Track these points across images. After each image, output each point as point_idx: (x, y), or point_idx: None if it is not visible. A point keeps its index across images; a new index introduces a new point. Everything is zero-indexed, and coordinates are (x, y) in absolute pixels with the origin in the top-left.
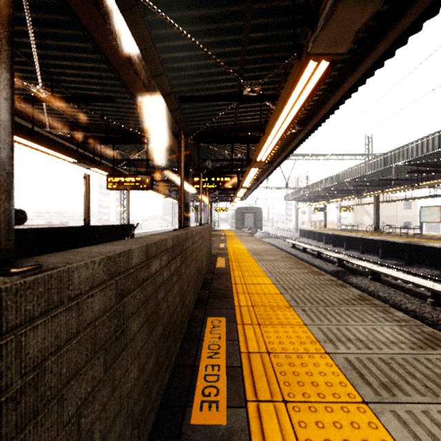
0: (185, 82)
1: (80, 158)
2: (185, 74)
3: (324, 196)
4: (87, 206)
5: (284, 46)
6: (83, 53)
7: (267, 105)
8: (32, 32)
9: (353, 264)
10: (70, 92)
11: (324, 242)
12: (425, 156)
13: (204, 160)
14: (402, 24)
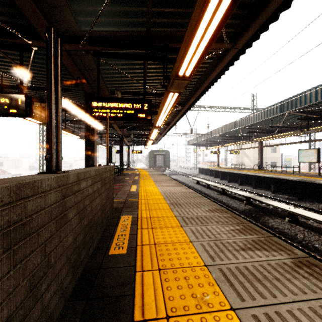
0: None
1: None
2: None
3: (219, 142)
4: None
5: None
6: None
7: None
8: None
9: (266, 204)
10: None
11: (220, 178)
12: (315, 104)
13: (113, 92)
14: None
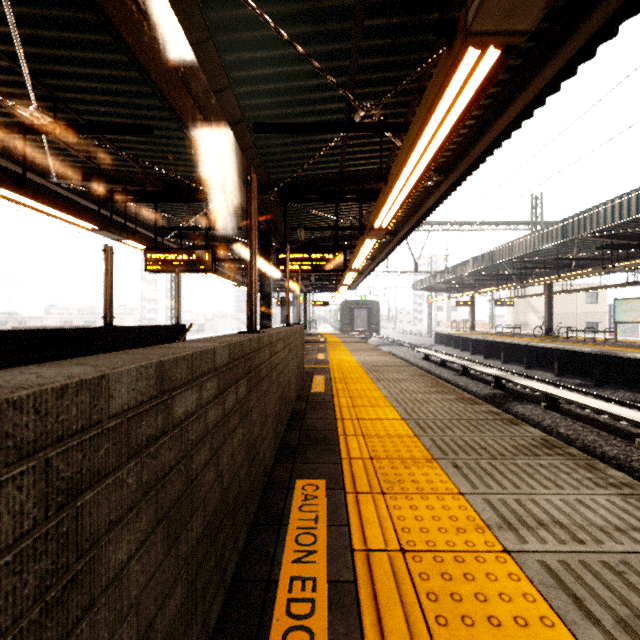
0: (262, 102)
1: (102, 223)
2: (263, 88)
3: (470, 284)
4: (108, 296)
5: (420, 42)
6: (99, 52)
7: (389, 142)
8: (16, 15)
9: (518, 384)
10: (85, 120)
11: (471, 351)
12: (624, 223)
13: (294, 229)
14: (610, 1)
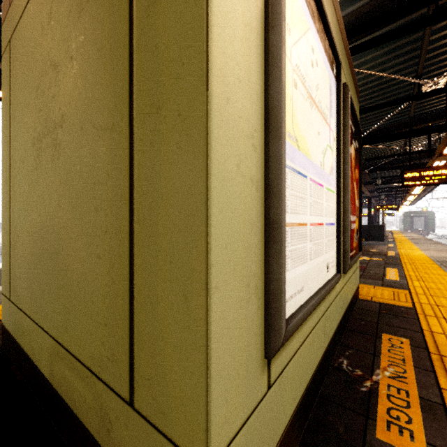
0: None
1: None
2: None
3: None
4: None
5: None
6: None
7: None
8: None
9: None
10: None
11: None
12: None
13: (379, 195)
14: None
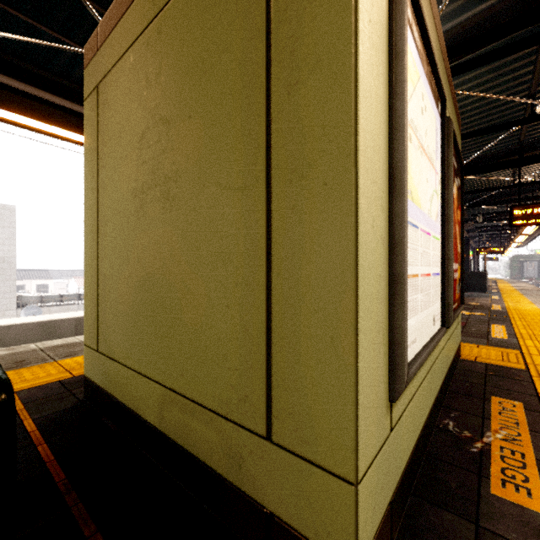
0: None
1: None
2: None
3: None
4: None
5: None
6: None
7: None
8: None
9: None
10: None
11: None
12: None
13: (480, 235)
14: None
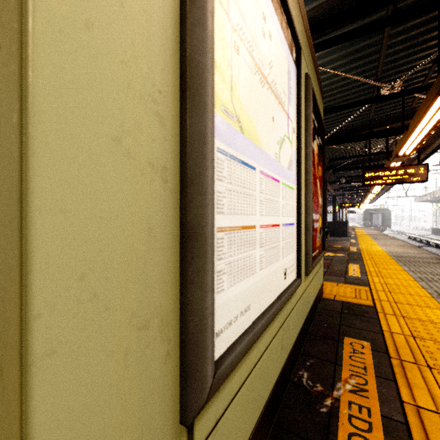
0: None
1: None
2: None
3: None
4: None
5: None
6: None
7: None
8: None
9: (429, 241)
10: None
11: None
12: None
13: (343, 194)
14: None
